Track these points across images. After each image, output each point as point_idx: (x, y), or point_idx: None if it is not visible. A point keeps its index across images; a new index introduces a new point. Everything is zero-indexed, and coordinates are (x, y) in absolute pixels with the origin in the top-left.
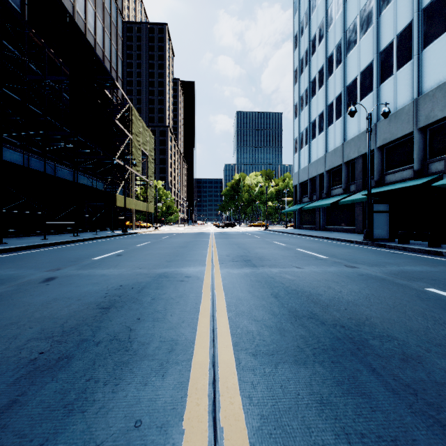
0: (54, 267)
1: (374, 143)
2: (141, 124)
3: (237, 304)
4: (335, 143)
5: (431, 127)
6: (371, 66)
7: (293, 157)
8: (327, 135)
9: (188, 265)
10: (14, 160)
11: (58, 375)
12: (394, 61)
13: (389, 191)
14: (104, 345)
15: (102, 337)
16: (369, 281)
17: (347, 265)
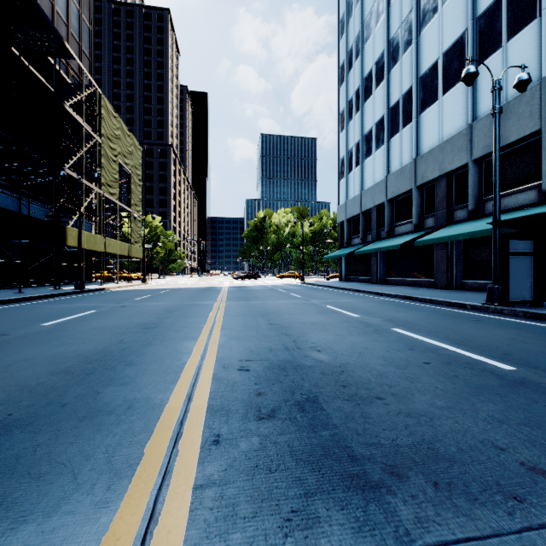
0: None
1: (468, 154)
2: (118, 124)
3: None
4: (402, 159)
5: None
6: (462, 41)
7: (338, 184)
8: (389, 150)
9: (31, 494)
10: None
11: None
12: (503, 26)
13: None
14: None
15: None
16: None
17: None
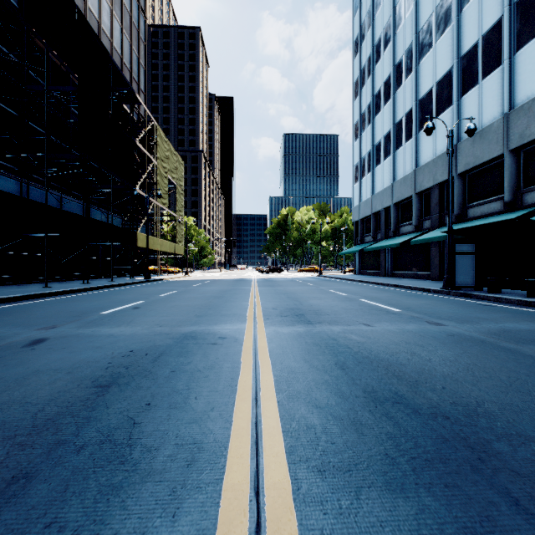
0: (48, 324)
1: (454, 169)
2: (167, 147)
3: (289, 380)
4: (405, 169)
5: (526, 148)
6: (450, 74)
7: (353, 188)
8: (394, 160)
9: (223, 322)
10: (9, 190)
11: (1, 515)
12: (479, 68)
13: (476, 228)
14: (89, 452)
15: (89, 437)
16: (465, 345)
17: (429, 322)
